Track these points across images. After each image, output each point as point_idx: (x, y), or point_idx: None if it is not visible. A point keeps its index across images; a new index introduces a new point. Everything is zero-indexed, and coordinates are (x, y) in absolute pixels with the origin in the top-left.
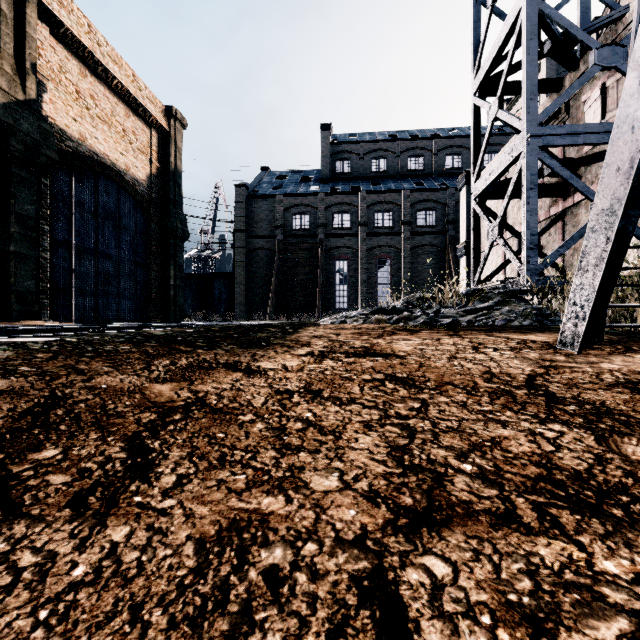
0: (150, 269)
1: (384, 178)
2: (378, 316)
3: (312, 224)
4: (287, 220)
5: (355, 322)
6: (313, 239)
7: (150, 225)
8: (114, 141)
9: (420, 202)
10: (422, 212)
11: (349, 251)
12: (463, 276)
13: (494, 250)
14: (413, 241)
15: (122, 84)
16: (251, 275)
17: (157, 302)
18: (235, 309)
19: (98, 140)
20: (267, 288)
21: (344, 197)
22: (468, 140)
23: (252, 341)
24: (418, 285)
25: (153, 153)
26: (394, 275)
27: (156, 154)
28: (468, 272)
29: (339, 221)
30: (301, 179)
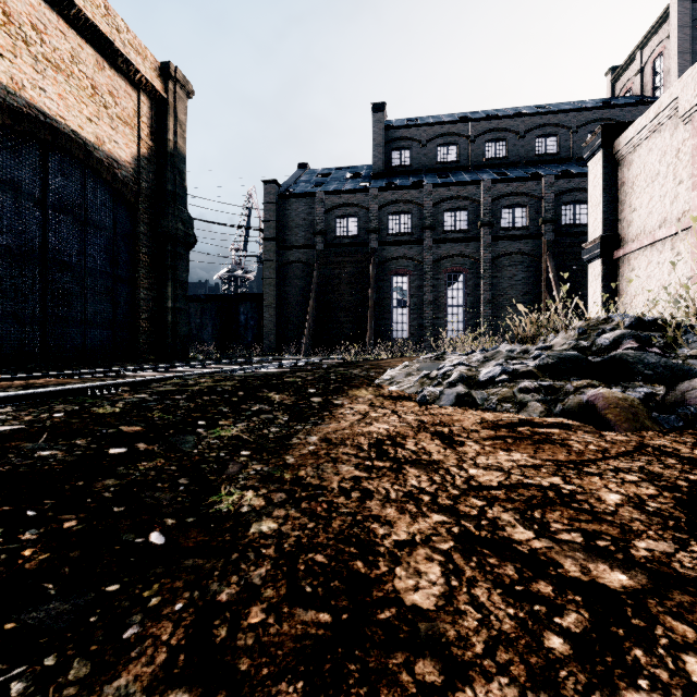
0: (138, 286)
1: (454, 170)
2: (611, 392)
3: (361, 229)
4: (329, 225)
5: (509, 404)
6: (363, 248)
7: (138, 225)
8: (76, 99)
9: (506, 196)
10: (508, 210)
11: (410, 263)
12: (595, 290)
13: (667, 244)
14: (496, 248)
15: (85, 14)
16: (284, 296)
17: (149, 331)
18: (263, 339)
19: (46, 93)
20: (304, 312)
21: (403, 193)
22: (567, 116)
23: (114, 515)
24: (503, 307)
25: (143, 126)
26: (470, 294)
27: (148, 128)
28: (605, 284)
29: (396, 224)
30: (347, 178)
